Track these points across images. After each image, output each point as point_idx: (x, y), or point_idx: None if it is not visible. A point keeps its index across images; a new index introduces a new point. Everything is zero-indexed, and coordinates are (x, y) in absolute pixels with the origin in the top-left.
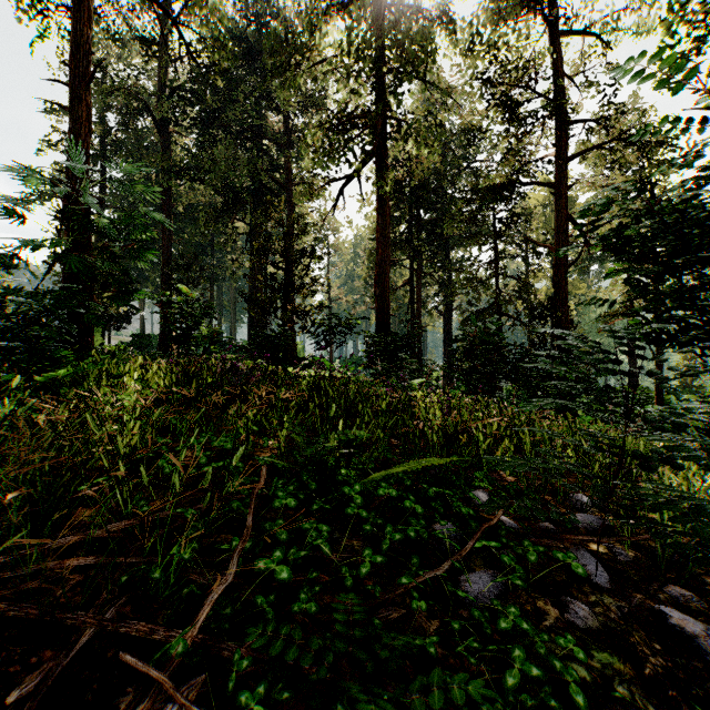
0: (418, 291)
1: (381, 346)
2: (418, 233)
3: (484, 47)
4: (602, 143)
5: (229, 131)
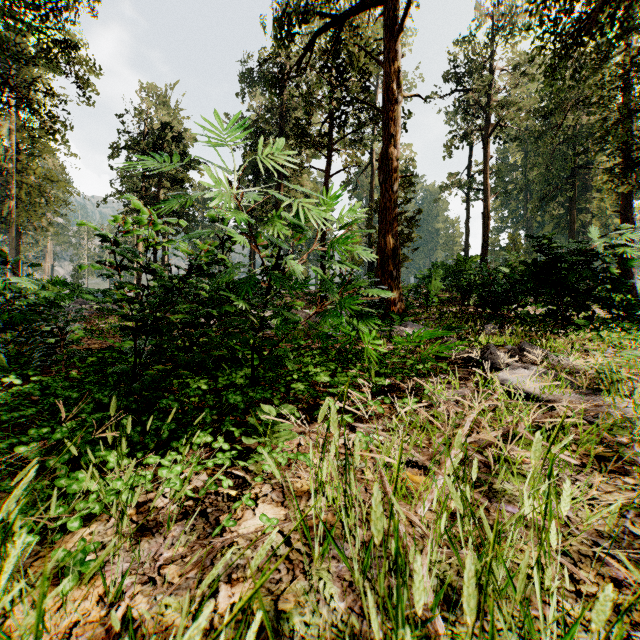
0: None
1: None
2: None
3: None
4: None
5: None
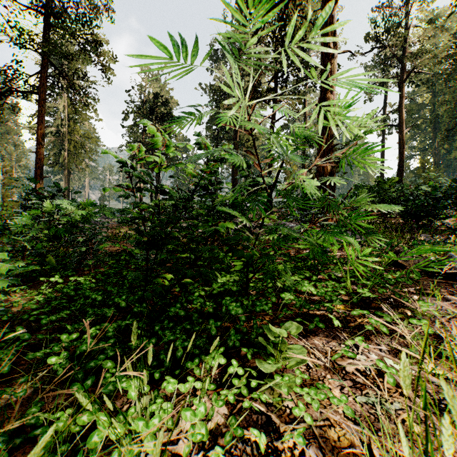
0: None
1: None
2: None
3: None
4: None
5: None
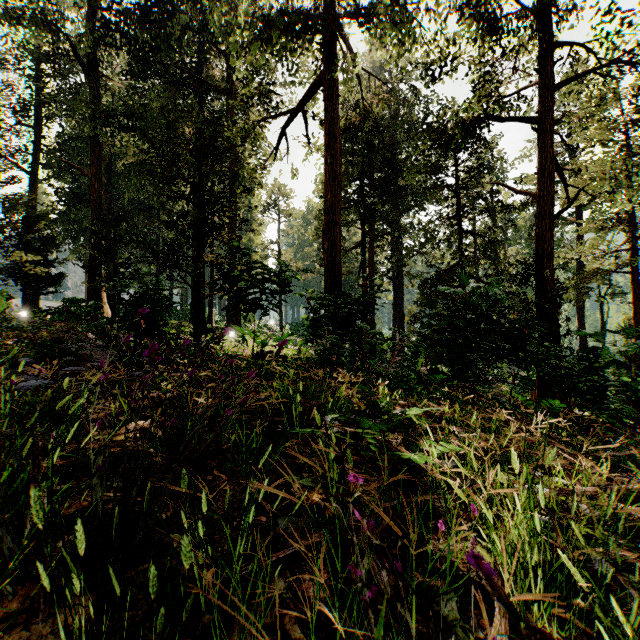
0: (370, 253)
1: (330, 311)
2: (371, 191)
3: None
4: (598, 66)
5: (164, 76)
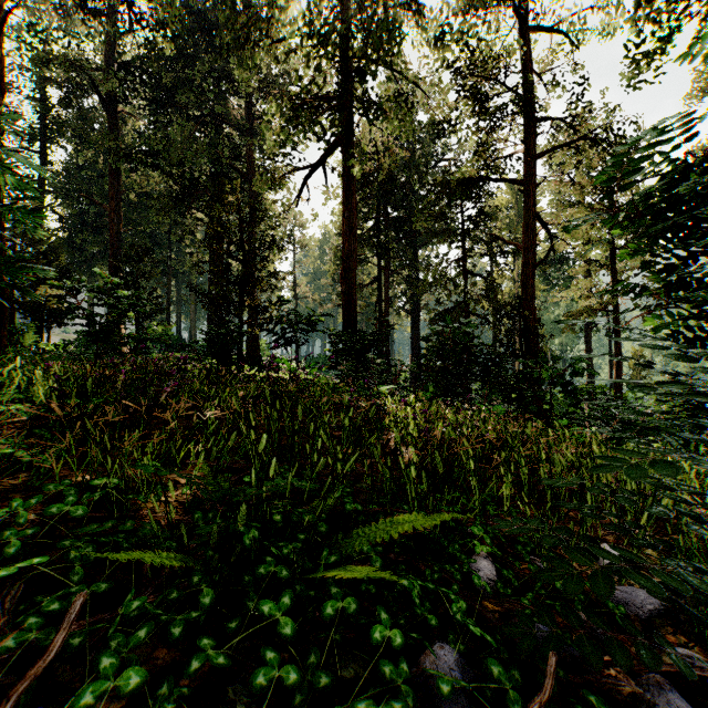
0: (386, 289)
1: (347, 345)
2: (386, 230)
3: (453, 38)
4: (569, 142)
5: (185, 114)
